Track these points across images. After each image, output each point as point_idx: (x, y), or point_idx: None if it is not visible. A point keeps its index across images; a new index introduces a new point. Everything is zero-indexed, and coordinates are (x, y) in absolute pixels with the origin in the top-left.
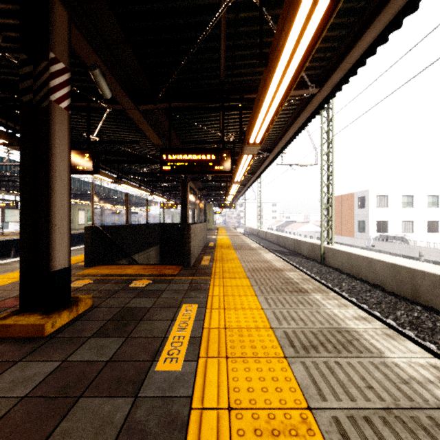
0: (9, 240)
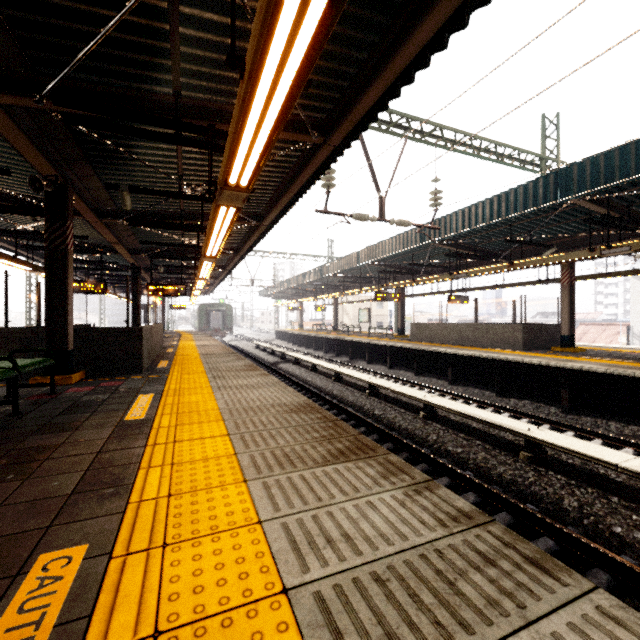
0: (554, 368)
